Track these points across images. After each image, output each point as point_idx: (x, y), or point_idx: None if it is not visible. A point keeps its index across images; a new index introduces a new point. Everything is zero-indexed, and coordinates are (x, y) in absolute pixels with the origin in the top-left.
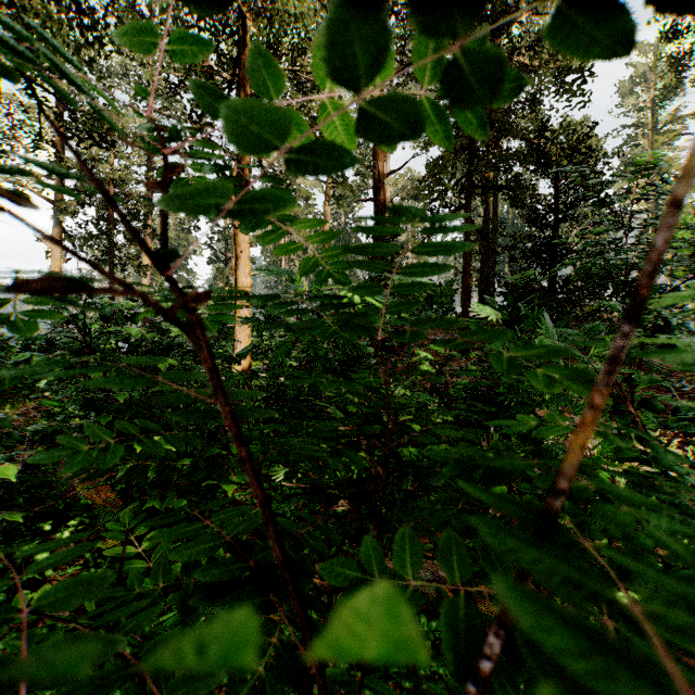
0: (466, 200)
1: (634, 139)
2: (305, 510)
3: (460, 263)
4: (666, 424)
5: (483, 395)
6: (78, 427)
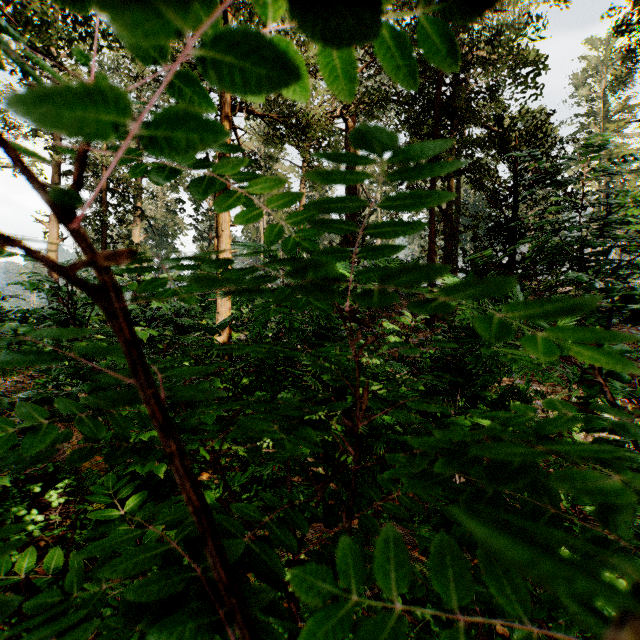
0: (431, 183)
1: (587, 127)
2: (281, 473)
3: (426, 242)
4: (638, 394)
5: (449, 364)
6: (67, 394)
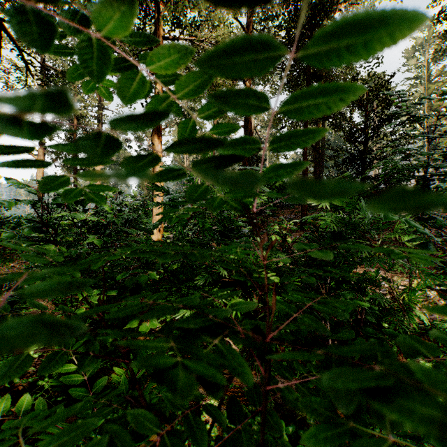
0: (305, 126)
1: (415, 87)
2: None
3: None
4: None
5: None
6: None
